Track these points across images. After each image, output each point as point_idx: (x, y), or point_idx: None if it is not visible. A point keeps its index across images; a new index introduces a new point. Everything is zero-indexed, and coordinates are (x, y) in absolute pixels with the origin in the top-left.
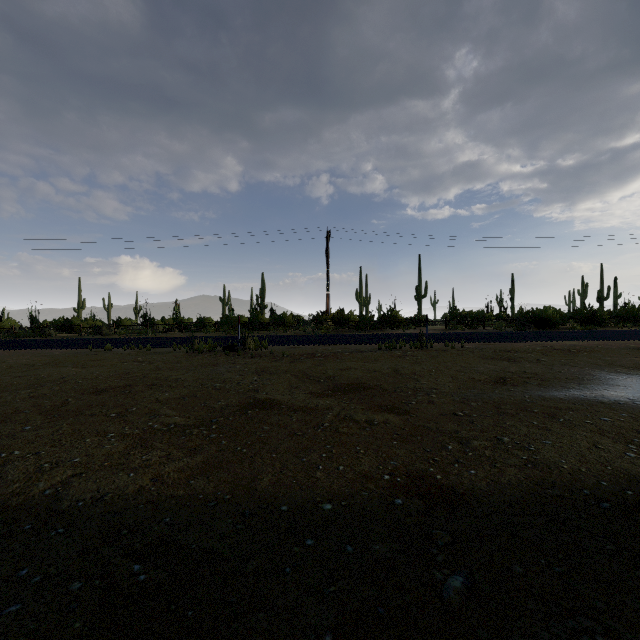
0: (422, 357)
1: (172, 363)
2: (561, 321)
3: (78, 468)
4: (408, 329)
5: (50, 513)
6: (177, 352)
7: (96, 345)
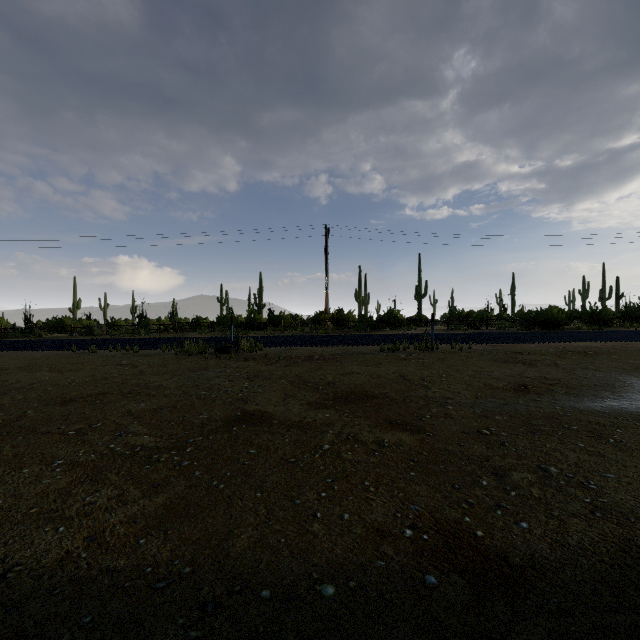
0: (429, 360)
1: (158, 367)
2: (566, 321)
3: None
4: (409, 329)
5: None
6: (166, 354)
7: (82, 346)
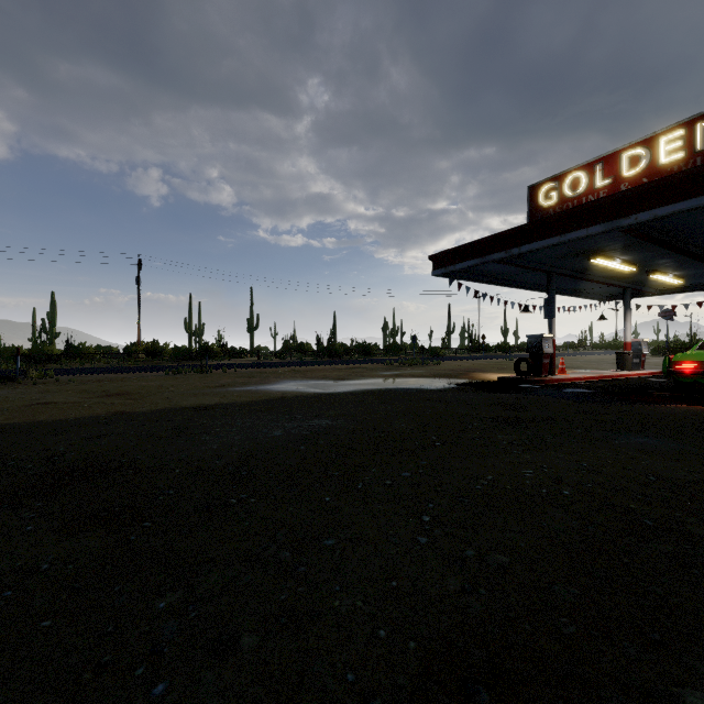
0: (194, 378)
1: None
2: (344, 353)
3: None
4: (223, 360)
5: None
6: None
7: None
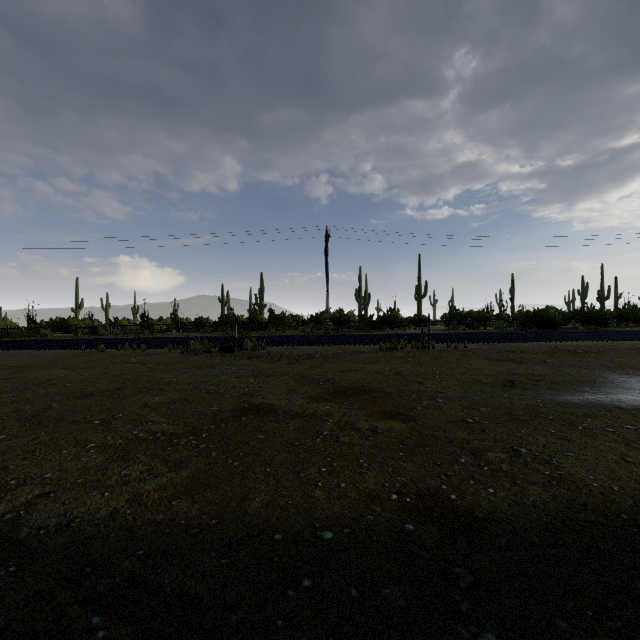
0: (424, 358)
1: (166, 364)
2: (563, 321)
3: (47, 486)
4: (408, 329)
5: (5, 544)
6: (172, 353)
7: (90, 346)
